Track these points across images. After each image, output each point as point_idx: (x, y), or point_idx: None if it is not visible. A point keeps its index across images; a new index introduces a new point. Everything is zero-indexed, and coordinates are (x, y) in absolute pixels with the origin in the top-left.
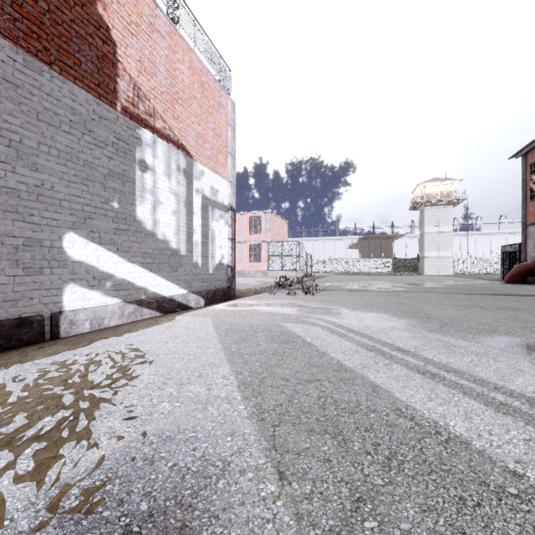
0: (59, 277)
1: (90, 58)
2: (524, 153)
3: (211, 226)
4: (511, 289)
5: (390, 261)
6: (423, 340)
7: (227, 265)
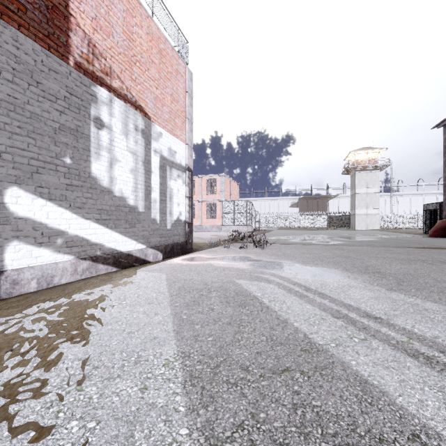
0: None
1: (38, 7)
2: (445, 123)
3: (169, 185)
4: (438, 243)
5: (326, 217)
6: (389, 302)
7: (185, 221)
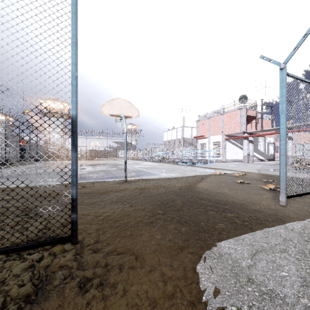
0: None
1: None
2: None
3: (269, 147)
4: None
5: None
6: None
7: (272, 154)
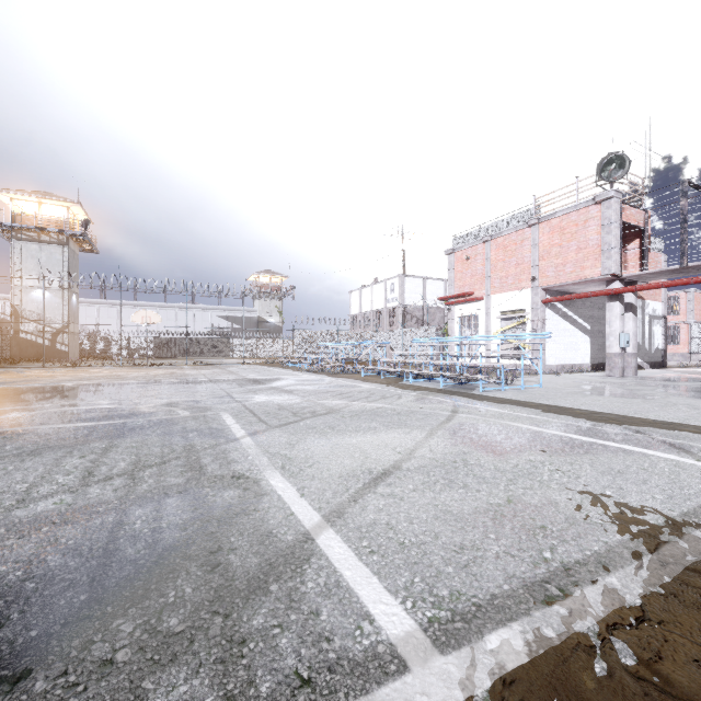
0: None
1: None
2: None
3: (652, 329)
4: None
5: None
6: None
7: (661, 349)
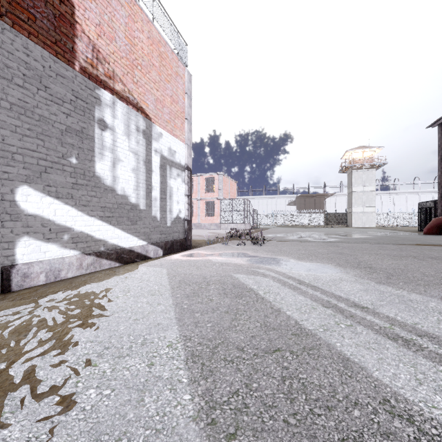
0: (11, 231)
1: (46, 16)
2: (440, 123)
3: (169, 184)
4: (432, 240)
5: (323, 215)
6: (376, 294)
7: (184, 219)
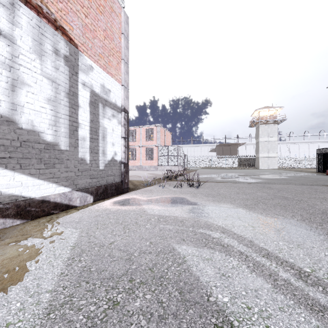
0: None
1: None
2: None
3: (101, 123)
4: None
5: (237, 159)
6: None
7: (120, 161)
